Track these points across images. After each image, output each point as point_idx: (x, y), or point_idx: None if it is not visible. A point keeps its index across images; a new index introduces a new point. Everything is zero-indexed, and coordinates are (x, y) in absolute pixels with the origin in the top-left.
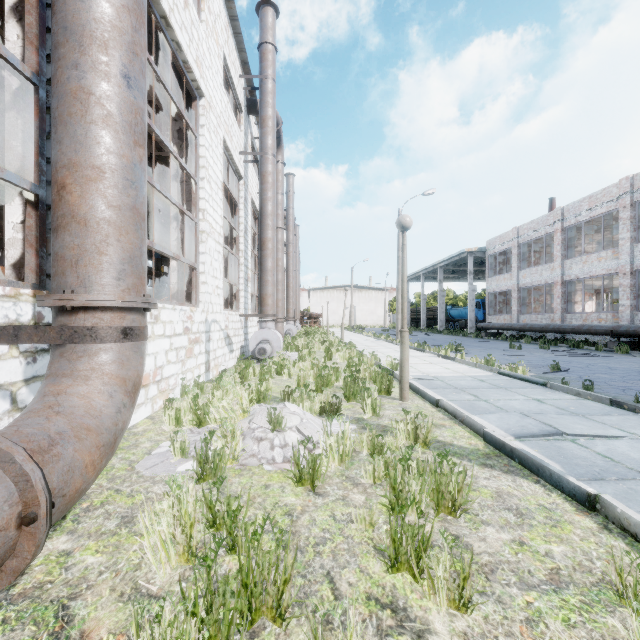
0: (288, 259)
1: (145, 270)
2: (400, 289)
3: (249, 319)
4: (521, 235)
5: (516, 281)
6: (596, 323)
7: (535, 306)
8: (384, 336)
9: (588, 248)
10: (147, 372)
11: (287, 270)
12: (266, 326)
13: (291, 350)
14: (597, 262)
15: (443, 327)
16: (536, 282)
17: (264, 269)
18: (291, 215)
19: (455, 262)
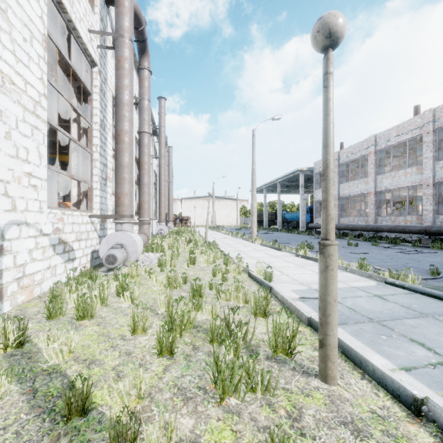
0: (160, 170)
1: None
2: (254, 196)
3: (109, 220)
4: (341, 157)
5: (337, 192)
6: (403, 224)
7: (347, 211)
8: (240, 234)
9: (382, 170)
10: None
11: (159, 179)
12: (121, 228)
13: (156, 251)
14: (404, 176)
15: (281, 227)
16: (353, 193)
17: (119, 165)
18: (163, 132)
19: (290, 178)
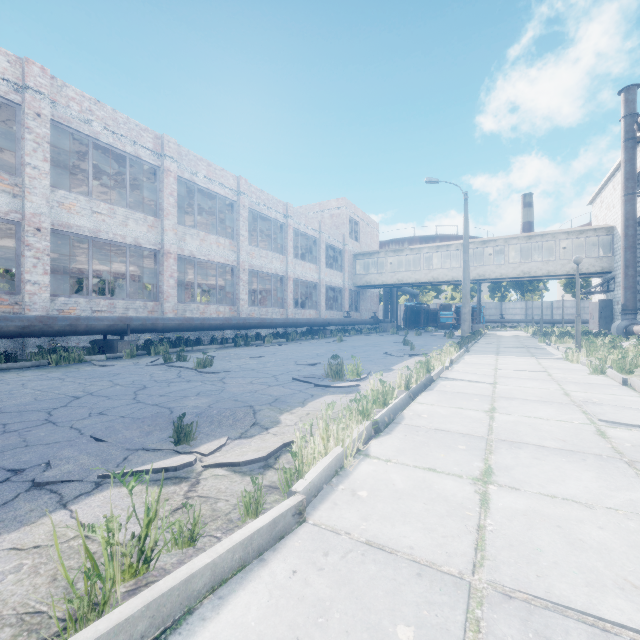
0: None
1: None
2: None
3: None
4: None
5: None
6: None
7: None
8: None
9: None
10: None
11: None
12: None
13: None
14: None
15: None
16: None
17: None
18: None
19: None
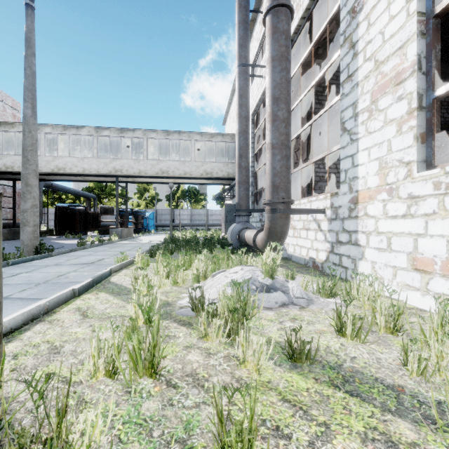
0: None
1: (267, 191)
2: None
3: None
4: None
5: None
6: None
7: None
8: None
9: None
10: (427, 256)
11: None
12: None
13: None
14: None
15: None
16: None
17: None
18: None
19: None
